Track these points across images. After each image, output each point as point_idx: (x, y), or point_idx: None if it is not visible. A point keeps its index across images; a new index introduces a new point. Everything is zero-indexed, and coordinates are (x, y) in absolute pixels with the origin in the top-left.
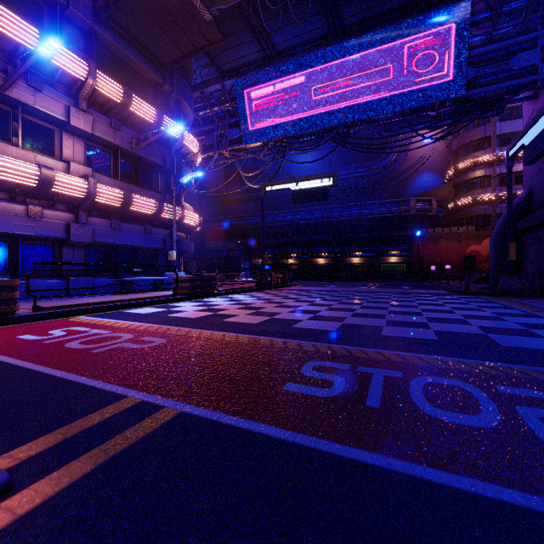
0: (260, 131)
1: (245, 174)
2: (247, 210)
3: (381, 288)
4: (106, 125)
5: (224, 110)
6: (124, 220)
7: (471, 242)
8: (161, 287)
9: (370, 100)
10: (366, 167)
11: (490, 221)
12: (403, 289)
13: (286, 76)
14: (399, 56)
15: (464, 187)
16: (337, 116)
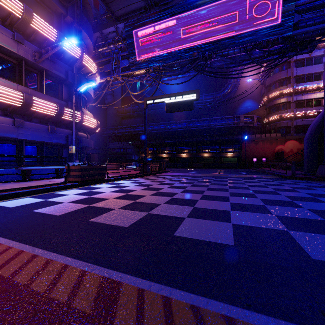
0: (143, 61)
1: (132, 93)
2: (136, 122)
3: (228, 174)
4: (9, 37)
5: (118, 47)
6: (28, 119)
7: (278, 143)
8: (61, 175)
9: (222, 38)
10: (212, 96)
11: (290, 130)
12: (244, 174)
13: (162, 20)
14: (244, 4)
15: (273, 109)
16: (198, 49)
